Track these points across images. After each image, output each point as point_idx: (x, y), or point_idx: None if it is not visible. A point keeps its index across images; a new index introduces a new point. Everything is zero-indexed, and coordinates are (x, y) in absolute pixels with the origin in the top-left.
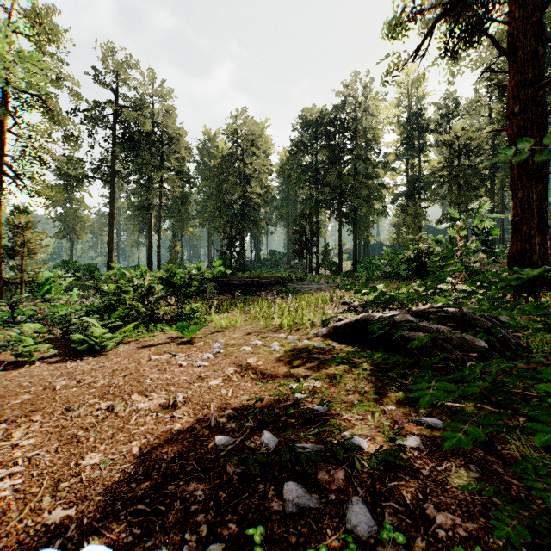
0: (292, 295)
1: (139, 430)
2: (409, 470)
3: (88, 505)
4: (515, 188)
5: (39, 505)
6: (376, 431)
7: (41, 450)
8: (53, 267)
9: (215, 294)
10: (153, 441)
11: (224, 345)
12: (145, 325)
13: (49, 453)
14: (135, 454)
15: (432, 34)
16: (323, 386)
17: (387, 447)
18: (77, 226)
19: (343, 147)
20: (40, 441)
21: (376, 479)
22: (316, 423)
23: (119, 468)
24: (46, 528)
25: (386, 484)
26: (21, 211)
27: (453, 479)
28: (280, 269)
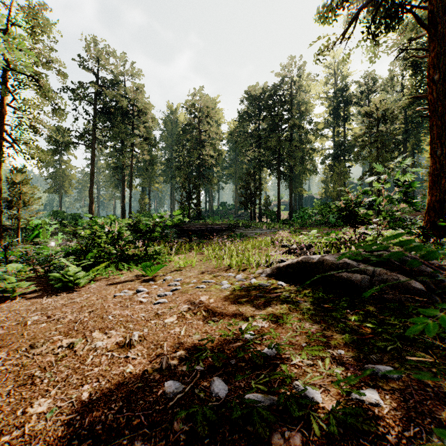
0: (239, 239)
1: (93, 371)
2: (373, 435)
3: None
4: (434, 146)
5: None
6: (329, 381)
7: None
8: (46, 216)
9: (176, 238)
10: (104, 385)
11: (180, 283)
12: (116, 265)
13: (1, 396)
14: (84, 401)
15: (357, 19)
16: (270, 325)
17: (344, 401)
18: (64, 183)
19: (281, 117)
20: None
21: (337, 445)
22: (266, 368)
23: (64, 419)
24: None
25: None
26: (18, 170)
27: None
28: (229, 218)
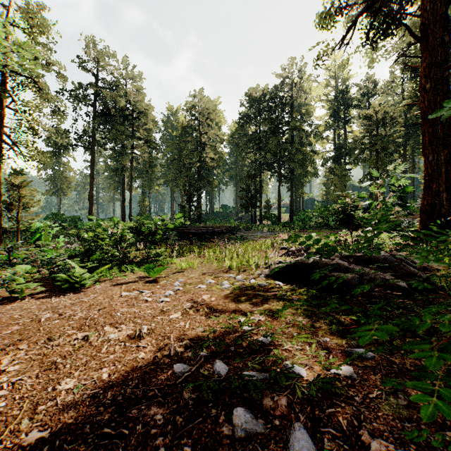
0: (240, 242)
1: (109, 357)
2: (344, 397)
3: (60, 428)
4: (426, 152)
5: (18, 427)
6: (314, 361)
7: (24, 376)
8: (44, 218)
9: (177, 241)
10: (120, 368)
11: (183, 284)
12: (118, 267)
13: (31, 378)
14: (104, 380)
15: (356, 25)
16: (266, 319)
17: (324, 375)
18: (63, 185)
19: (281, 120)
20: (24, 367)
21: (315, 405)
22: (261, 352)
23: (90, 393)
24: (23, 449)
25: (324, 410)
26: (17, 172)
27: (384, 406)
28: (230, 220)
